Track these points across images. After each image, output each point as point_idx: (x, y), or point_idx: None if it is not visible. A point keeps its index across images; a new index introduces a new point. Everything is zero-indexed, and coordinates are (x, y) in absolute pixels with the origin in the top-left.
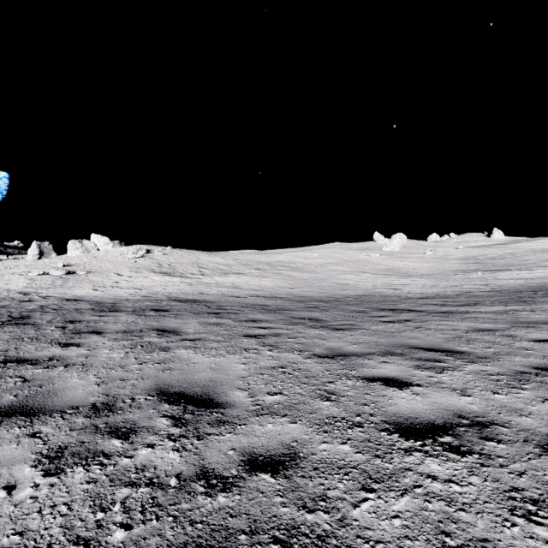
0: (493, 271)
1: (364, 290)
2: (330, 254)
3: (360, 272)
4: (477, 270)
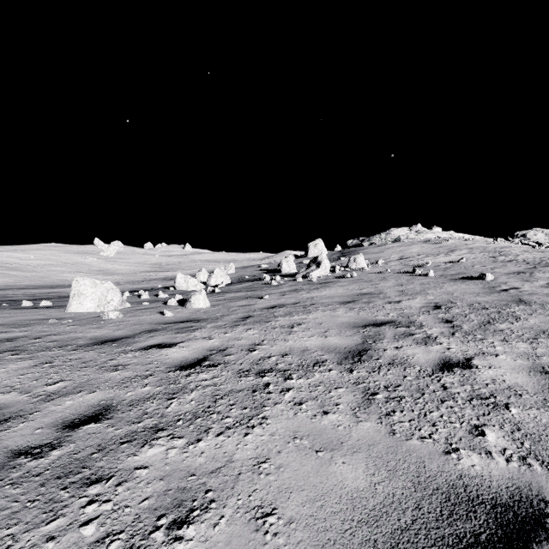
0: (160, 272)
1: None
2: (48, 256)
3: (77, 272)
4: (154, 271)
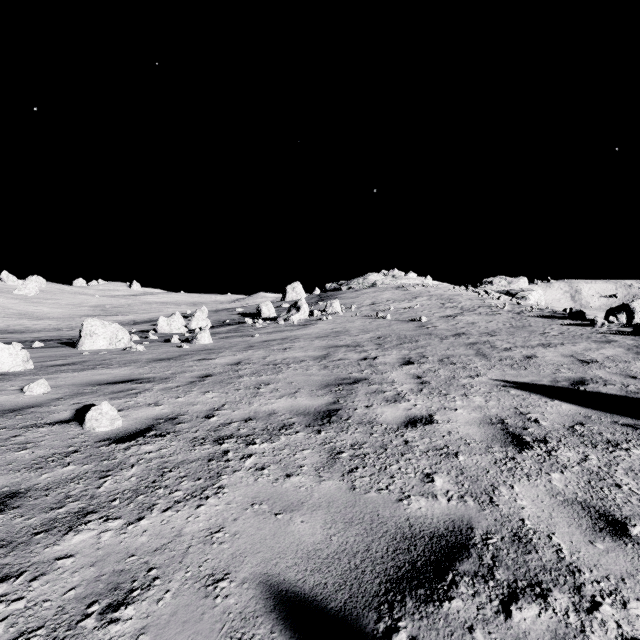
0: (107, 316)
1: None
2: None
3: None
4: (98, 315)
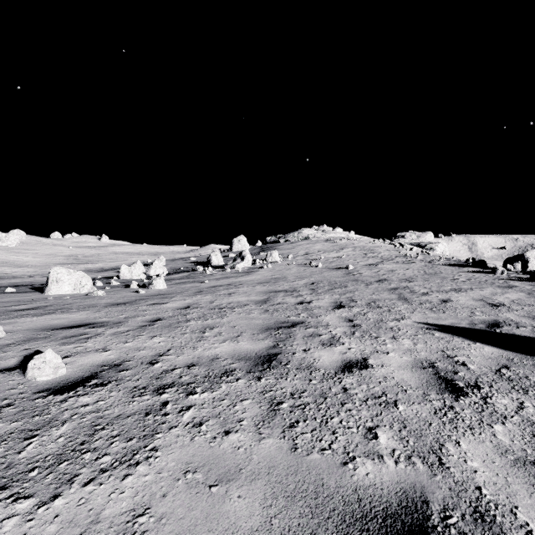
0: (79, 264)
1: None
2: None
3: None
4: (71, 263)
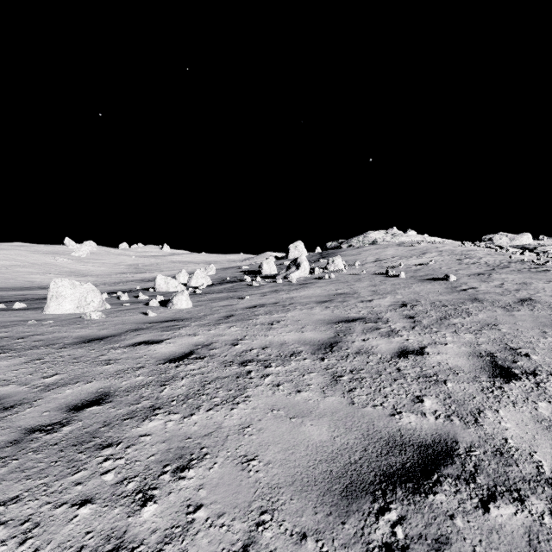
0: (137, 273)
1: (47, 284)
2: (14, 257)
3: (46, 273)
4: (131, 272)
